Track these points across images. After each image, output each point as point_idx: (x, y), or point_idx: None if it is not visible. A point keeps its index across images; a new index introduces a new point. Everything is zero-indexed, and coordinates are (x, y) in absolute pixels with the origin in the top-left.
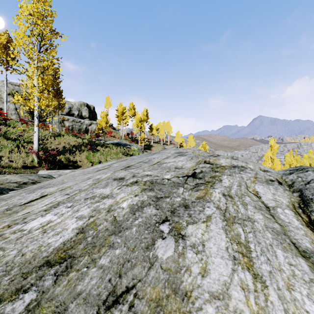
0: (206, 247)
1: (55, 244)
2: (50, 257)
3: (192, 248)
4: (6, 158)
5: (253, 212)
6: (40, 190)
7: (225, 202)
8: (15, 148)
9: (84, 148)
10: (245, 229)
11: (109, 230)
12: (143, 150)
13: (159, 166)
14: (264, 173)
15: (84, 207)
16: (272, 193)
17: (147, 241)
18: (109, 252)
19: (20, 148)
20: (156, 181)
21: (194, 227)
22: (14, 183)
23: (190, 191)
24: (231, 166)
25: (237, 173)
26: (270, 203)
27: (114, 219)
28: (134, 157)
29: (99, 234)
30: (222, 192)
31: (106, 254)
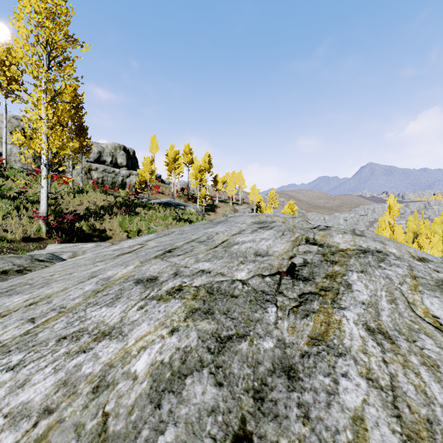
0: None
1: None
2: None
3: None
4: None
5: None
6: None
7: (381, 358)
8: (13, 211)
9: (116, 211)
10: None
11: None
12: (205, 212)
13: (225, 251)
14: (425, 266)
15: (44, 369)
16: None
17: None
18: None
19: (21, 211)
20: (219, 287)
21: None
22: None
23: (292, 317)
24: (358, 250)
25: (376, 268)
26: None
27: (100, 428)
28: (185, 229)
29: None
30: (361, 321)
31: None
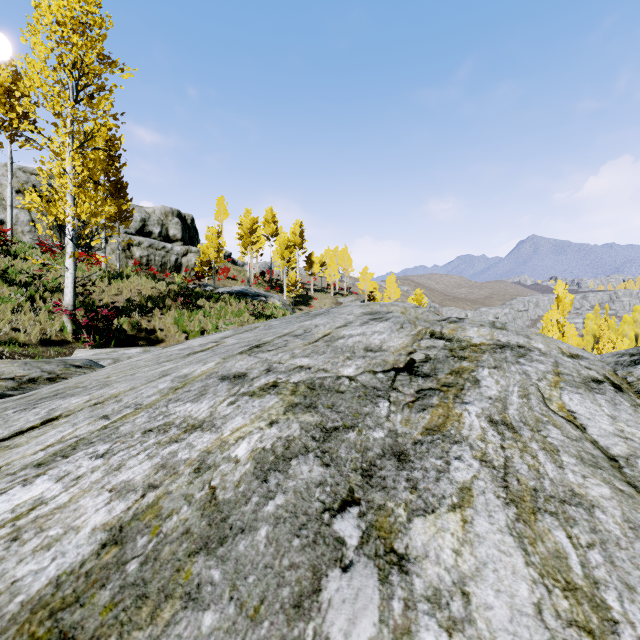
0: (476, 604)
1: (31, 583)
2: (5, 637)
3: (433, 606)
4: (5, 323)
5: (582, 476)
6: (50, 402)
7: (500, 444)
8: (26, 302)
9: (170, 303)
10: (575, 534)
11: (193, 536)
12: (295, 306)
13: (328, 345)
14: (575, 363)
15: (137, 456)
16: (609, 415)
17: (298, 579)
18: (182, 624)
19: (37, 302)
20: (321, 383)
21: (430, 527)
22: (8, 380)
23: (406, 411)
24: (494, 345)
25: (513, 364)
26: (615, 446)
27: (209, 497)
28: (273, 323)
29: (163, 548)
30: (485, 414)
31: (173, 632)
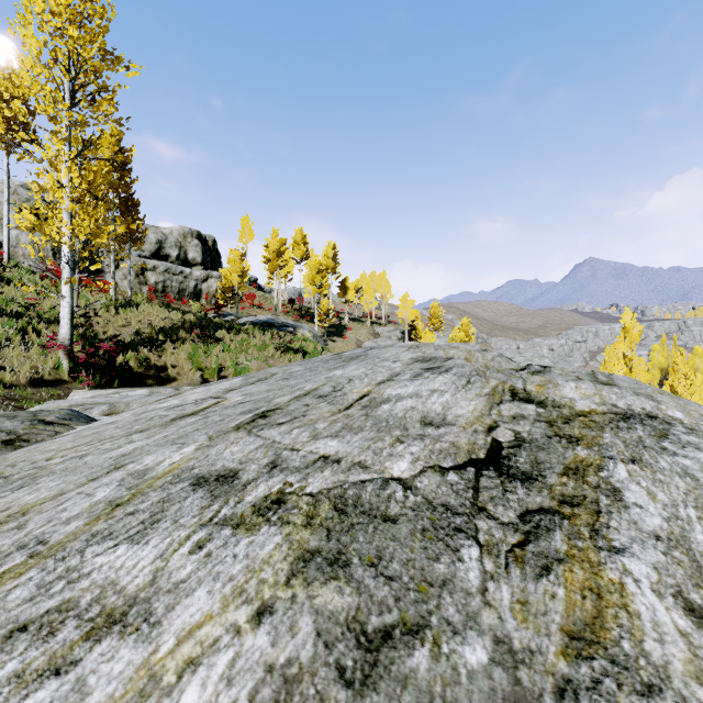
0: None
1: None
2: None
3: None
4: None
5: None
6: None
7: None
8: (16, 336)
9: (185, 336)
10: None
11: None
12: (327, 337)
13: (366, 415)
14: None
15: None
16: None
17: None
18: None
19: (30, 336)
20: (357, 496)
21: None
22: None
23: (516, 573)
24: (612, 415)
25: (659, 453)
26: None
27: None
28: (295, 369)
29: None
30: (669, 585)
31: None
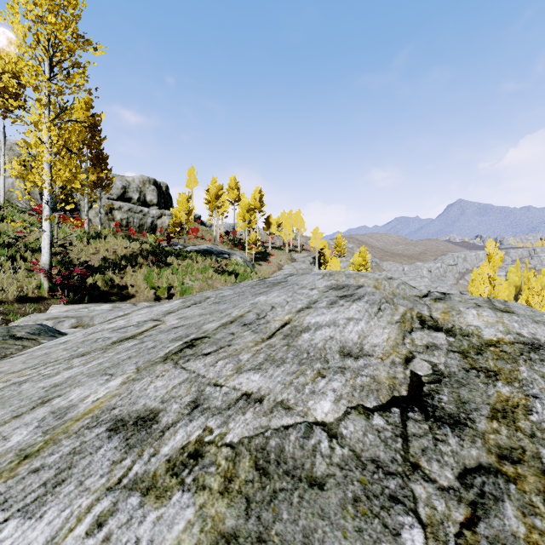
0: None
1: None
2: None
3: None
4: None
5: None
6: None
7: None
8: (7, 262)
9: (142, 261)
10: None
11: None
12: (255, 262)
13: (288, 345)
14: None
15: None
16: None
17: None
18: None
19: (18, 262)
20: (280, 448)
21: None
22: None
23: None
24: (521, 344)
25: None
26: None
27: None
28: (225, 293)
29: None
30: None
31: None
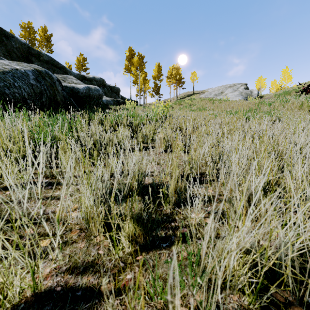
0: None
1: None
2: None
3: None
4: None
5: None
6: None
7: None
8: None
9: None
10: None
11: None
12: None
13: None
14: None
15: None
16: None
17: None
18: None
19: None
20: None
21: None
22: None
23: None
24: None
25: None
26: None
27: None
28: None
29: None
30: None
31: None
